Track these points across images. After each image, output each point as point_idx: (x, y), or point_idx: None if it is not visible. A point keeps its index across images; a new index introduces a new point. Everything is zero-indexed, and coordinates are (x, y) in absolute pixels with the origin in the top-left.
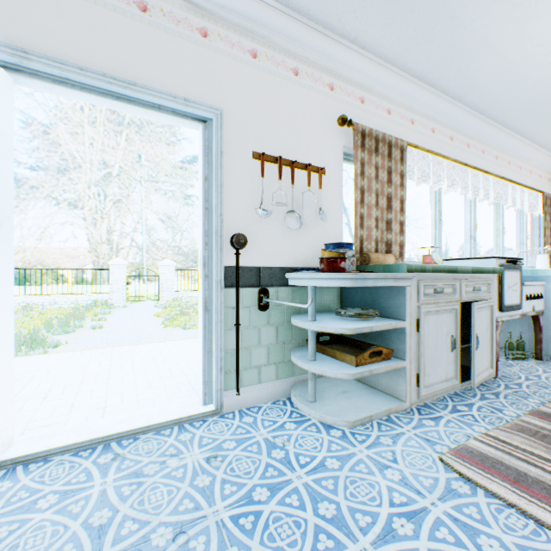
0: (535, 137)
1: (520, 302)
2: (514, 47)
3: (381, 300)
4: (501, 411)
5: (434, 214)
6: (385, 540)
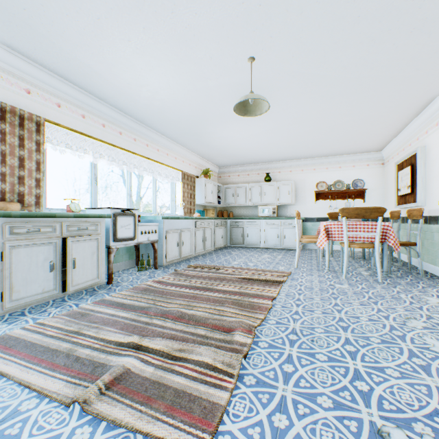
0: (172, 138)
1: (135, 236)
2: (115, 79)
3: None
4: (78, 305)
5: (91, 176)
6: None
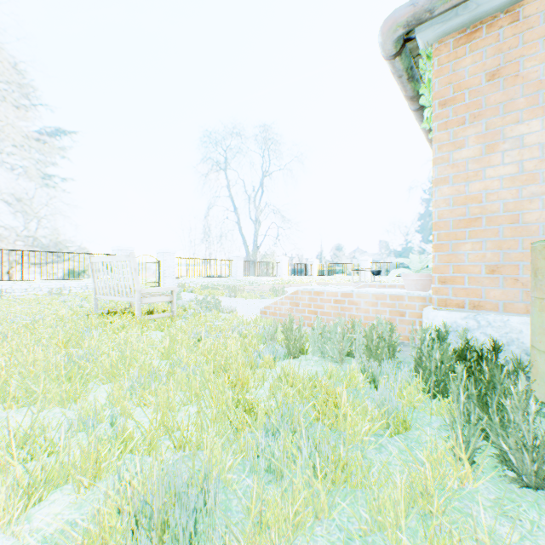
0: None
1: None
2: None
3: None
4: None
5: None
6: None
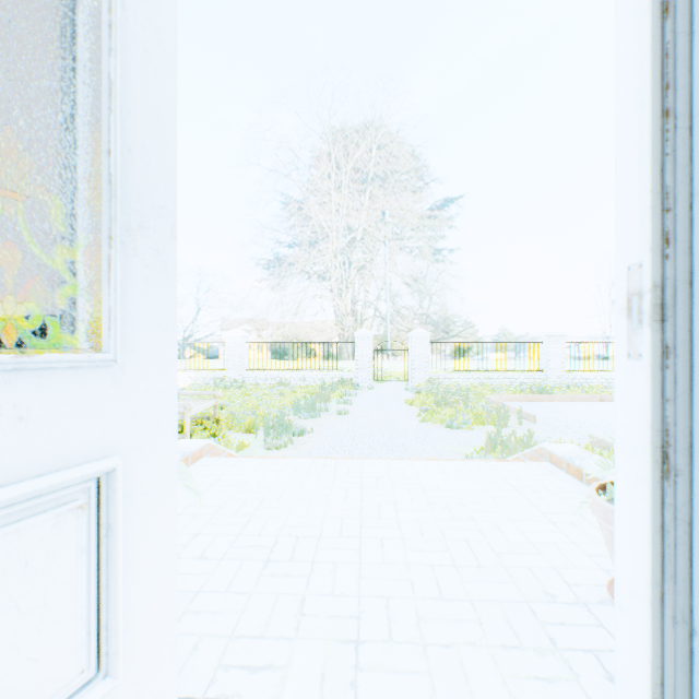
0: None
1: None
2: None
3: None
4: None
5: None
6: None
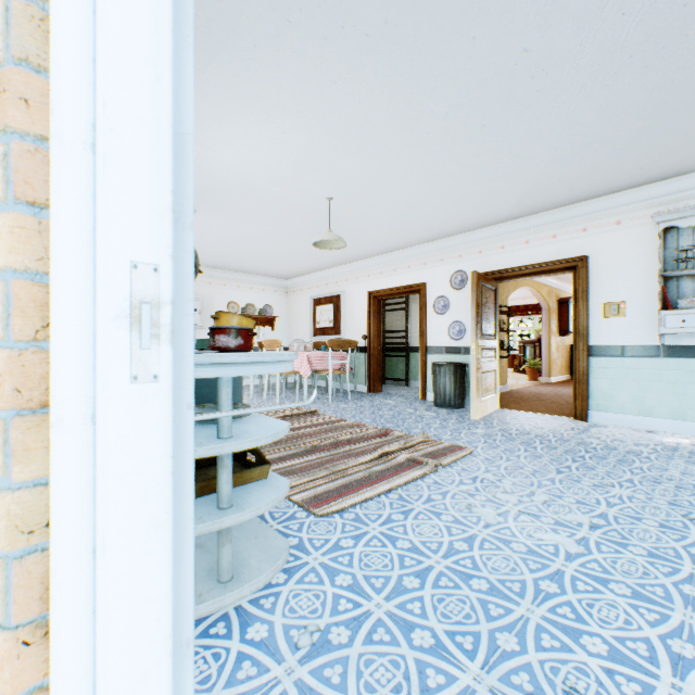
0: None
1: None
2: None
3: (209, 390)
4: None
5: None
6: (422, 552)
